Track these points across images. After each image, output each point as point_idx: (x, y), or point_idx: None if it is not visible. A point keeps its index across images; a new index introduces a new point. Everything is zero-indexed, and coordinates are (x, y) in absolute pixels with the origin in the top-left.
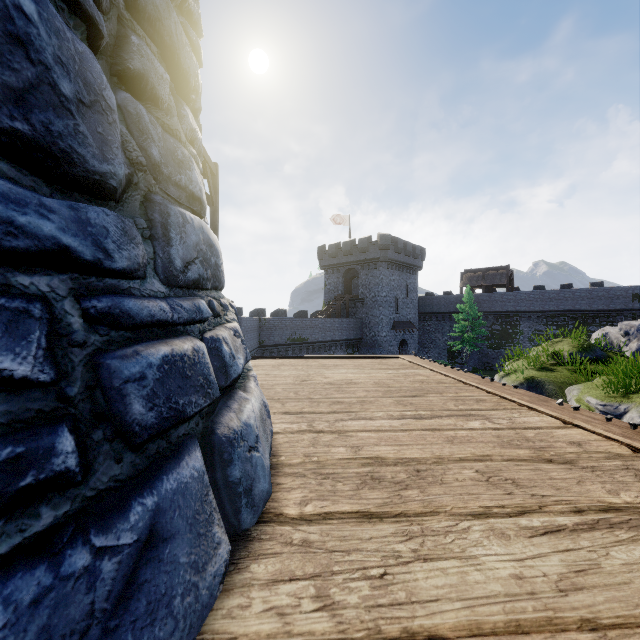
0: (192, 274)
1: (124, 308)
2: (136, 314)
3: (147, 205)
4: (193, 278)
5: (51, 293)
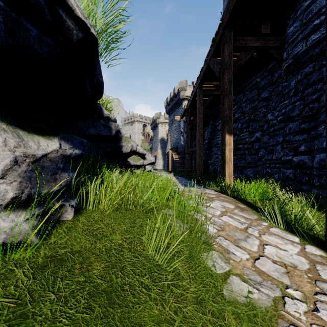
0: None
1: None
2: None
3: None
4: None
5: None
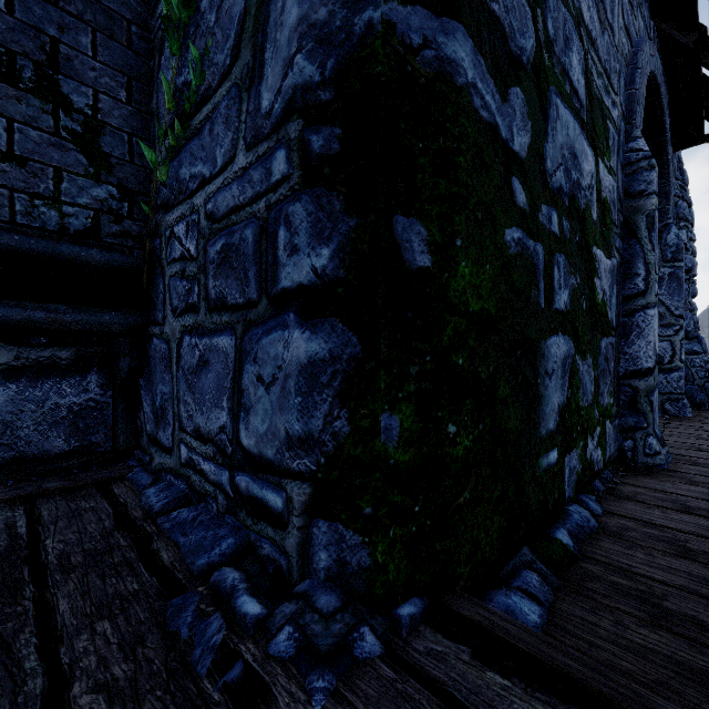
0: (705, 350)
1: (704, 359)
2: (705, 360)
3: (696, 337)
4: (705, 351)
5: (701, 358)
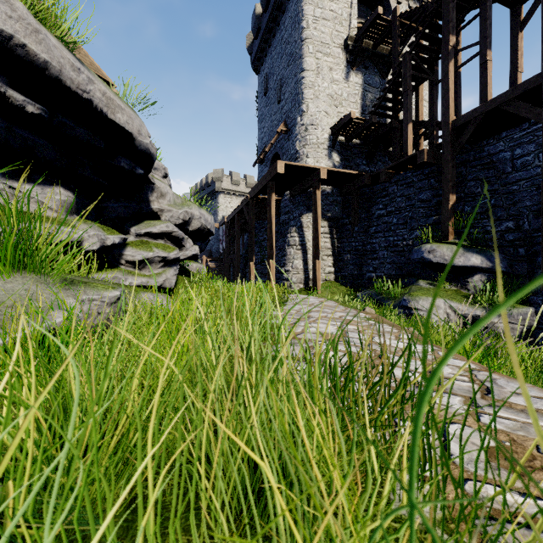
0: None
1: None
2: None
3: None
4: None
5: None
